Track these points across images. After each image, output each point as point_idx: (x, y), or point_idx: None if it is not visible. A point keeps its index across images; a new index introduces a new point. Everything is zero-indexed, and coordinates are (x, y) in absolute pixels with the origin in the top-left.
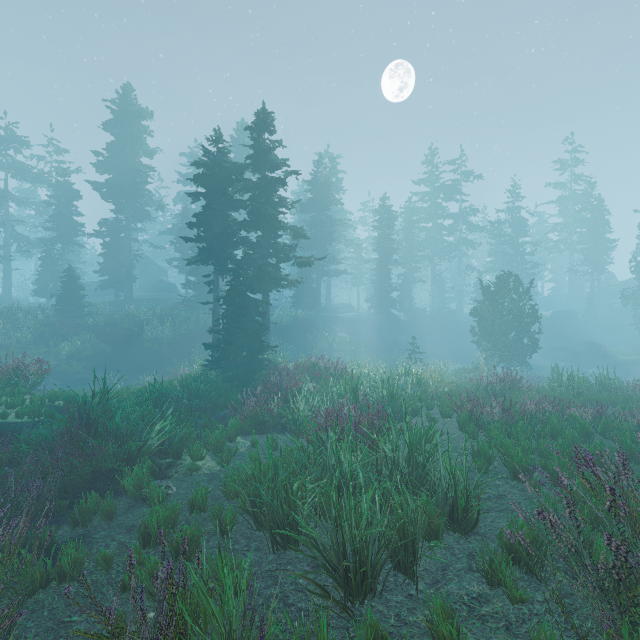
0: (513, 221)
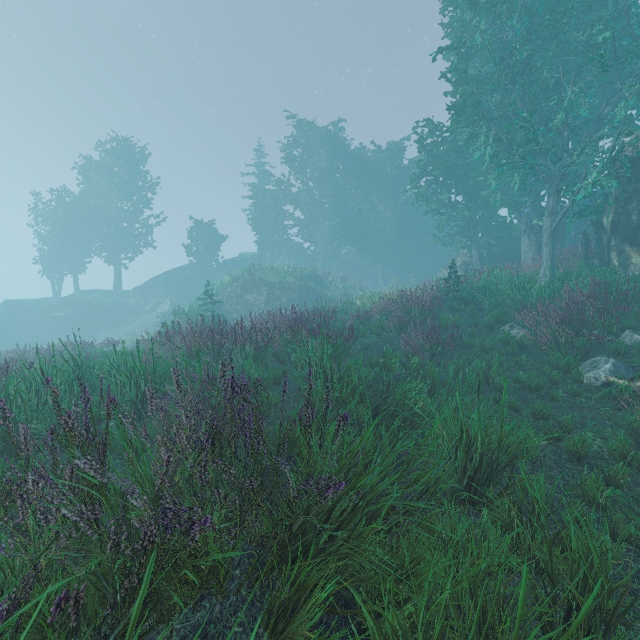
0: None
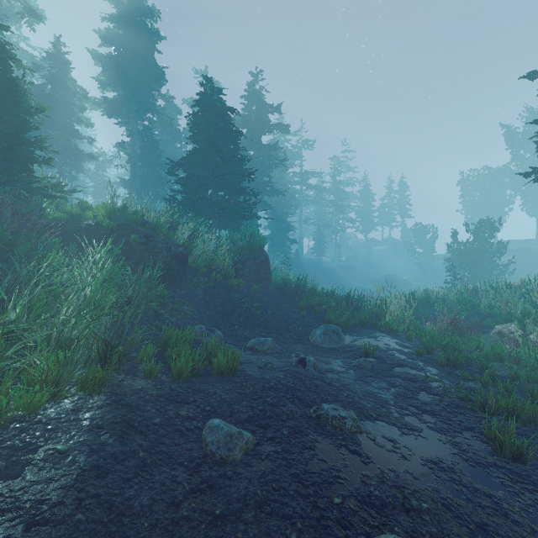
0: (335, 189)
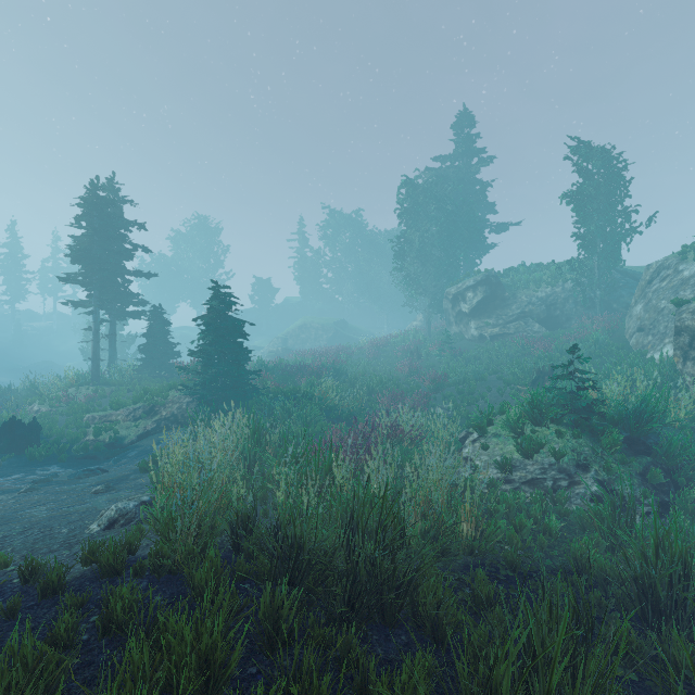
0: None
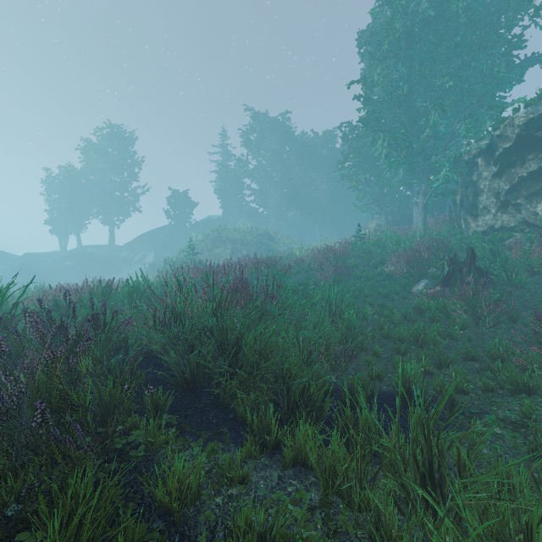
0: None
